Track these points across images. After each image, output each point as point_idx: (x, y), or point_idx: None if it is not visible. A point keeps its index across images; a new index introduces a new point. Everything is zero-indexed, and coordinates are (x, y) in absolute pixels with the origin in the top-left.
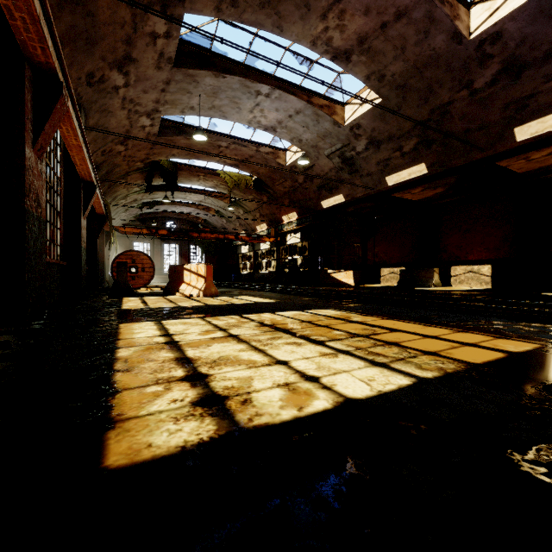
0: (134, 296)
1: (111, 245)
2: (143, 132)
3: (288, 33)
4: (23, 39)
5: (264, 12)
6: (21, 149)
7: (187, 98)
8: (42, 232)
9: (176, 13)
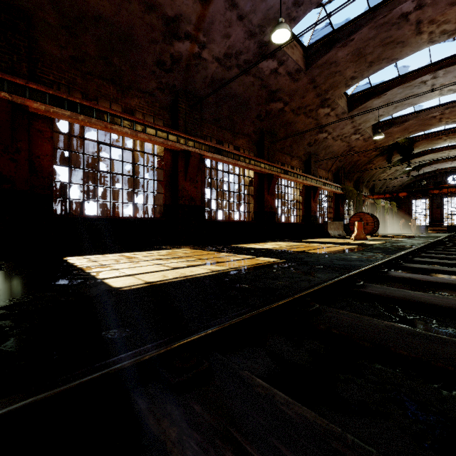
0: (330, 238)
1: (376, 206)
2: (359, 140)
3: (403, 56)
4: (261, 173)
5: (374, 66)
6: (264, 197)
7: (372, 115)
8: (274, 216)
9: (329, 103)
